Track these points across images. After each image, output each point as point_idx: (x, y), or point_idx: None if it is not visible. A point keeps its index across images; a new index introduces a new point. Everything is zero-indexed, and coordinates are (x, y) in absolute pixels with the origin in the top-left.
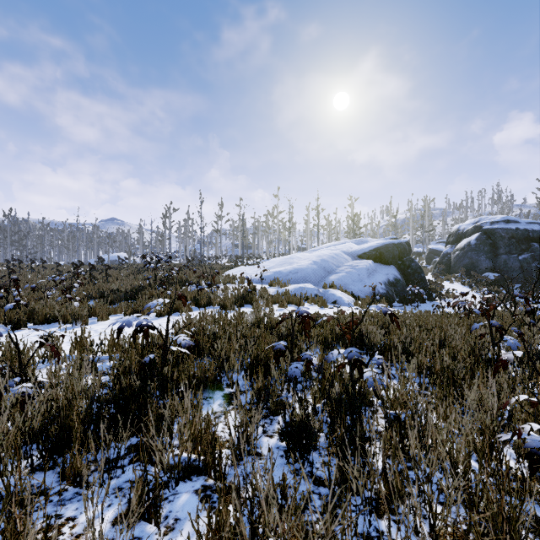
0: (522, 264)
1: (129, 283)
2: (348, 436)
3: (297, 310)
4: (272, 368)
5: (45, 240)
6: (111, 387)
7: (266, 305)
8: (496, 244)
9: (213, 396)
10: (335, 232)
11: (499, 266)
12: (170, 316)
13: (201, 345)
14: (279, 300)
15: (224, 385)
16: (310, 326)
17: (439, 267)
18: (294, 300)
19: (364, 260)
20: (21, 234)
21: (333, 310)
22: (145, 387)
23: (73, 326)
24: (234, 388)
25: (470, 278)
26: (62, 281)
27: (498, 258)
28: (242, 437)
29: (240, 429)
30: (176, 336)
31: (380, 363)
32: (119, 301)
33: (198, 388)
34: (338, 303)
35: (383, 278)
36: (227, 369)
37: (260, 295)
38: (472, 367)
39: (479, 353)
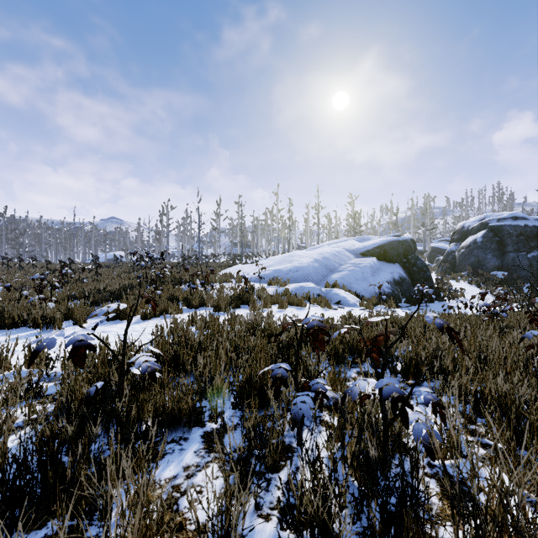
0: (531, 262)
1: (118, 282)
2: (395, 535)
3: (305, 320)
4: (269, 396)
5: (42, 239)
6: (42, 429)
7: (264, 305)
8: (504, 241)
9: (189, 437)
10: (335, 230)
11: (507, 264)
12: (156, 319)
13: (181, 359)
14: (279, 301)
15: (205, 417)
16: (324, 344)
17: (443, 265)
18: (295, 301)
19: (368, 258)
20: (17, 233)
21: (338, 311)
22: (88, 430)
23: (44, 330)
24: (218, 422)
25: (476, 276)
26: (42, 280)
27: (505, 256)
28: (218, 537)
29: (214, 529)
30: (135, 355)
31: (428, 400)
32: (104, 302)
33: (168, 427)
34: (342, 303)
35: (388, 276)
36: (209, 396)
37: (258, 295)
38: (534, 393)
39: (533, 371)
